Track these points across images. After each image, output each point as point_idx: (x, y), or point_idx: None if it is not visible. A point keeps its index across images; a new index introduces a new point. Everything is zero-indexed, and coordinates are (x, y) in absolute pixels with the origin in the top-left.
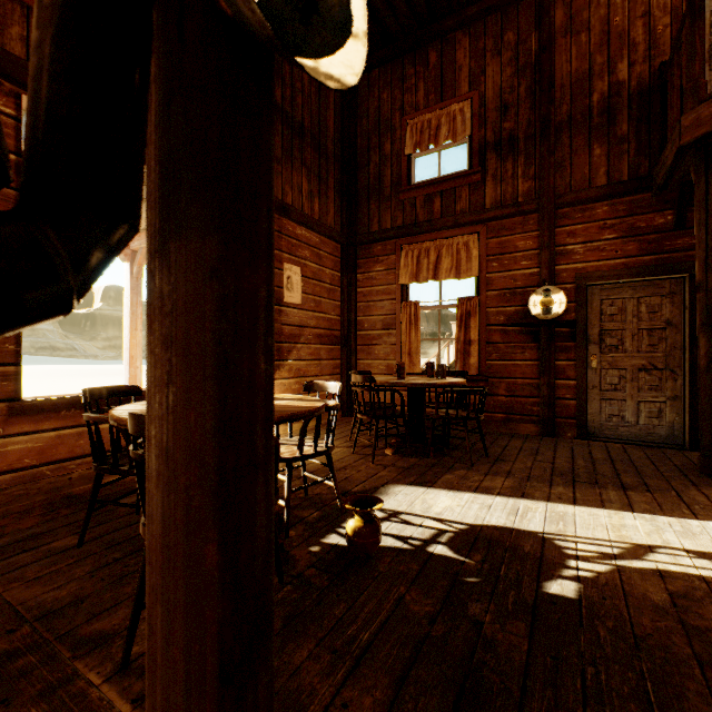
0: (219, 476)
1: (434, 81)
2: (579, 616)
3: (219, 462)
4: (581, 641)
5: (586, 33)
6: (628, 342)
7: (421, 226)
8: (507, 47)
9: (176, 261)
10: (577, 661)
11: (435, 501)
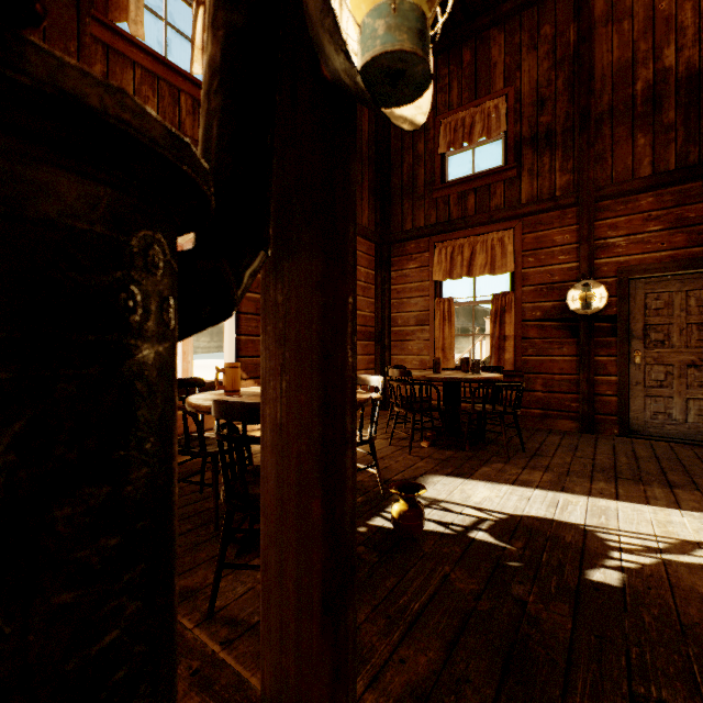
0: (322, 446)
1: (468, 80)
2: (622, 603)
3: (322, 435)
4: (625, 624)
5: (629, 21)
6: (675, 337)
7: (454, 223)
8: (544, 40)
9: (289, 277)
10: (622, 641)
11: (473, 491)
